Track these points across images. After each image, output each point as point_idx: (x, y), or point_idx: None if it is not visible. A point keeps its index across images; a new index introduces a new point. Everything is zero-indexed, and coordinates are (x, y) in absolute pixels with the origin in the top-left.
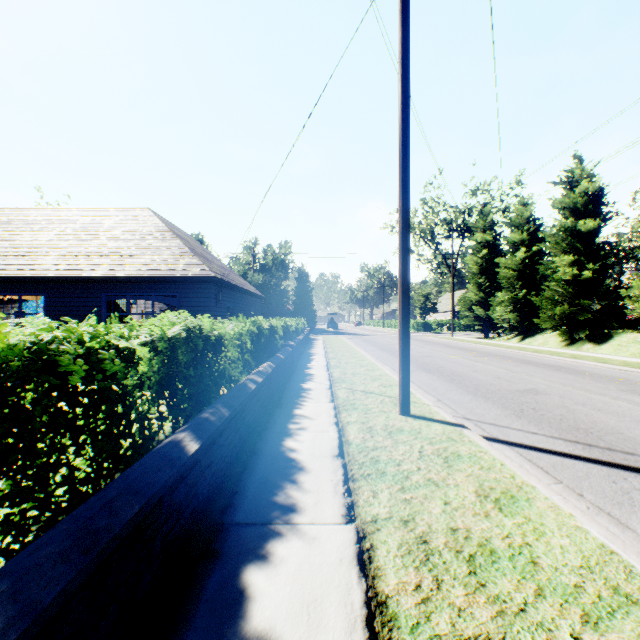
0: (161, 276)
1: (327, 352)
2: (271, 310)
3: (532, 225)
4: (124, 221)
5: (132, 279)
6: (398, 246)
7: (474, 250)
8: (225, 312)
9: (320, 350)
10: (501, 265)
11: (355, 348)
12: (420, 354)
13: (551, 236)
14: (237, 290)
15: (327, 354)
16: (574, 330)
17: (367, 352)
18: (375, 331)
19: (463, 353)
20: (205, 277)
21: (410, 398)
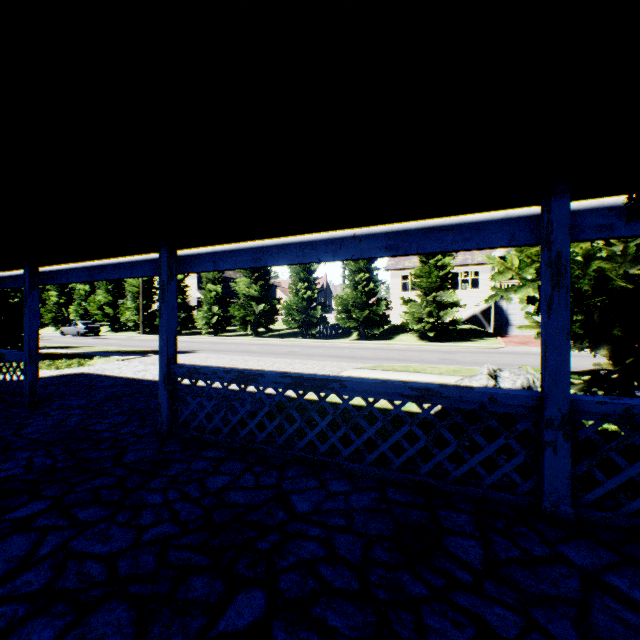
0: None
1: None
2: None
3: None
4: None
5: None
6: None
7: None
8: None
9: None
10: None
11: None
12: None
13: None
14: None
15: None
16: (59, 324)
17: None
18: None
19: None
20: None
21: None
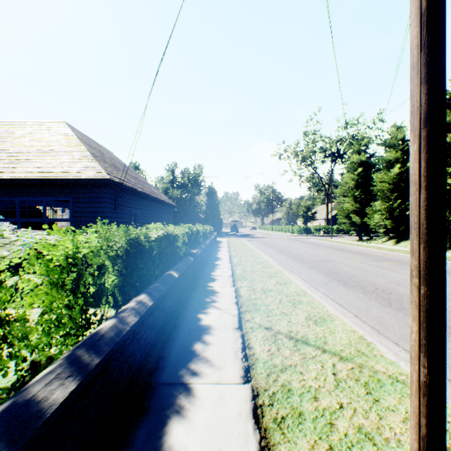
0: (51, 179)
1: (231, 256)
2: (188, 218)
3: (404, 145)
4: (36, 131)
5: (17, 181)
6: (413, 52)
7: (350, 169)
8: (129, 218)
9: (225, 253)
10: (377, 180)
11: (256, 251)
12: (318, 258)
13: None
14: (144, 197)
15: (232, 259)
16: None
17: (268, 255)
18: (267, 234)
19: (357, 257)
20: (99, 180)
21: (379, 363)
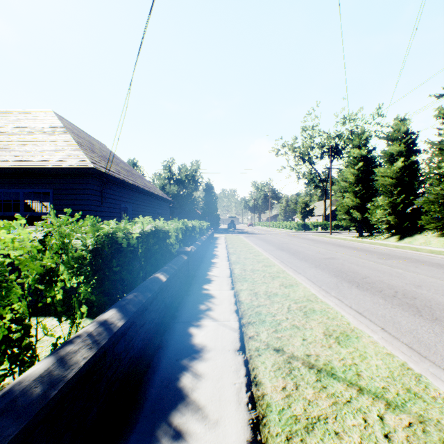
0: (28, 167)
1: (229, 253)
2: (185, 214)
3: (408, 139)
4: (21, 120)
5: None
6: None
7: (350, 164)
8: (118, 213)
9: (222, 250)
10: (379, 174)
11: (255, 248)
12: (321, 255)
13: (437, 143)
14: (136, 190)
15: (229, 256)
16: None
17: (268, 252)
18: (265, 230)
19: (362, 254)
20: (82, 169)
21: None
